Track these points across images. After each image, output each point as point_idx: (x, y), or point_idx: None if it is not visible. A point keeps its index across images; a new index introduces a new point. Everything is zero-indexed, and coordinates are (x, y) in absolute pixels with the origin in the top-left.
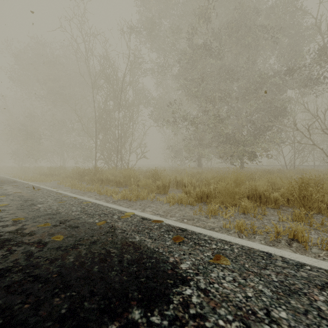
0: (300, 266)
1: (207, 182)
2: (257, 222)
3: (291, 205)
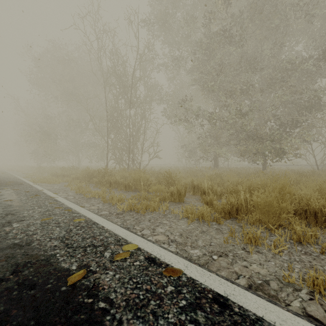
0: None
1: (234, 189)
2: None
3: None
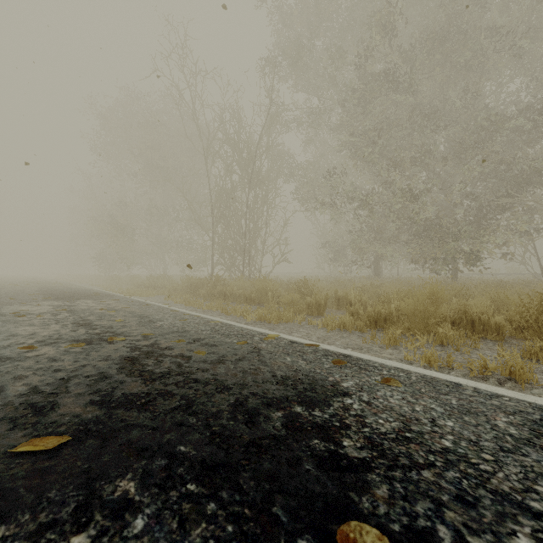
0: (495, 396)
1: (387, 299)
2: (460, 356)
3: (524, 336)
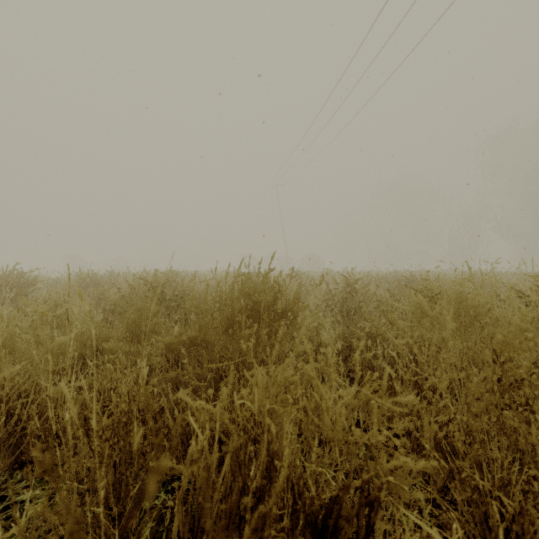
0: None
1: None
2: None
3: None
